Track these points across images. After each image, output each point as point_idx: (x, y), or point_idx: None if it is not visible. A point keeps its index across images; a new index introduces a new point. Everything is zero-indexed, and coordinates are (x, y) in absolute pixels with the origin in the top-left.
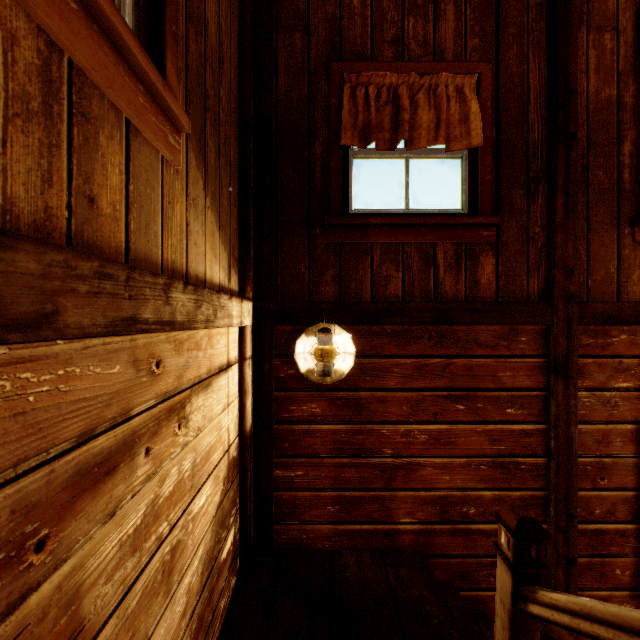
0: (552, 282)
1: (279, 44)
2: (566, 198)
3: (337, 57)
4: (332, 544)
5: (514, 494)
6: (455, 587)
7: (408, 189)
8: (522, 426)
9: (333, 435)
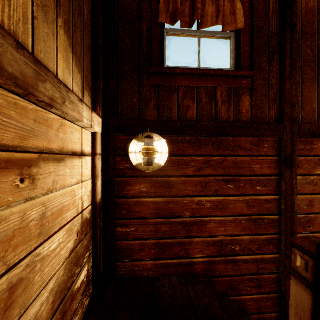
0: (283, 111)
1: None
2: (291, 62)
3: None
4: (153, 273)
5: (261, 237)
6: (228, 295)
7: (199, 55)
8: (265, 197)
9: (154, 205)
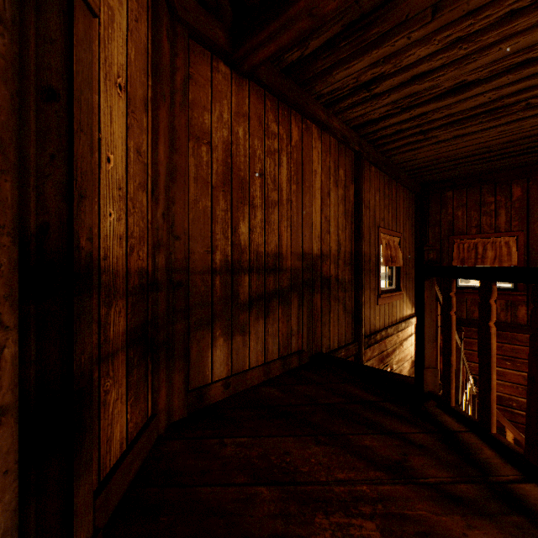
0: None
1: (429, 231)
2: None
3: (451, 234)
4: None
5: None
6: (503, 429)
7: None
8: None
9: None
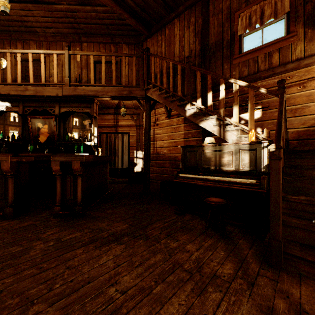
0: None
1: None
2: None
3: None
4: None
5: None
6: None
7: None
8: None
9: None
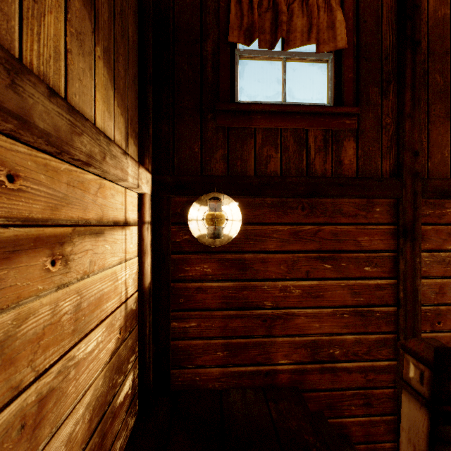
0: (401, 162)
1: None
2: (413, 93)
3: None
4: (221, 384)
5: (370, 337)
6: (324, 416)
7: (285, 85)
8: (377, 281)
9: (222, 291)
